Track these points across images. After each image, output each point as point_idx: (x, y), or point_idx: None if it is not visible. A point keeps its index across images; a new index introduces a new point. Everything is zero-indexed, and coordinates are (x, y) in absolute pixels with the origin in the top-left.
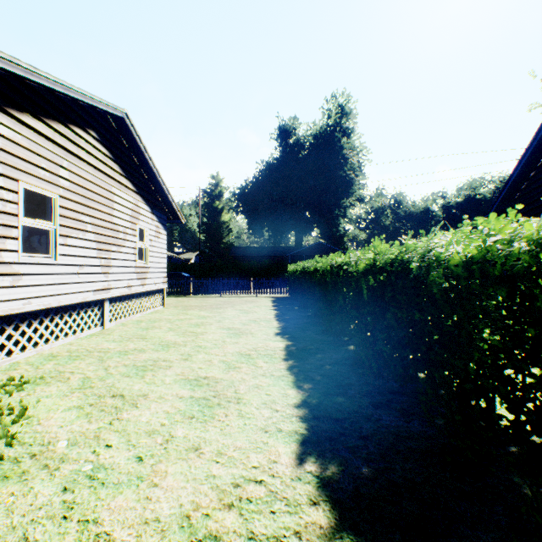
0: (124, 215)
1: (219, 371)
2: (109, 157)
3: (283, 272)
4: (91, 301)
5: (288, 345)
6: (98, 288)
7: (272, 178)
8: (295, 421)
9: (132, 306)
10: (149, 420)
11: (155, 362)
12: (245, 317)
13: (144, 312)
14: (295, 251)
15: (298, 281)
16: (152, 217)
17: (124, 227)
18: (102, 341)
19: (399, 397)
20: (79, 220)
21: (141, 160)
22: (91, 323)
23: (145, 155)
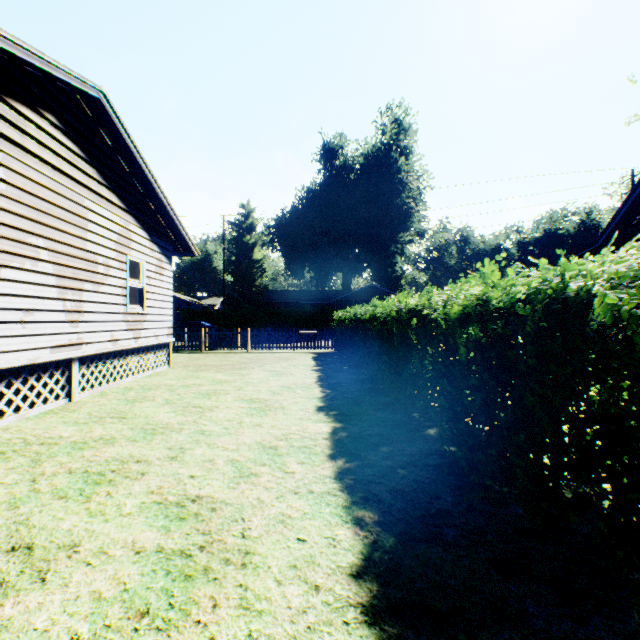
0: (106, 241)
1: (223, 483)
2: (80, 155)
3: (327, 321)
4: (49, 362)
5: (335, 428)
6: (60, 343)
7: (314, 206)
8: (355, 622)
9: (127, 365)
10: (50, 625)
11: (121, 465)
12: (276, 381)
13: (139, 375)
14: (343, 296)
15: (348, 333)
16: (152, 246)
17: (105, 257)
18: (56, 424)
19: (539, 545)
20: (24, 243)
21: (133, 166)
22: (47, 395)
23: (136, 158)
